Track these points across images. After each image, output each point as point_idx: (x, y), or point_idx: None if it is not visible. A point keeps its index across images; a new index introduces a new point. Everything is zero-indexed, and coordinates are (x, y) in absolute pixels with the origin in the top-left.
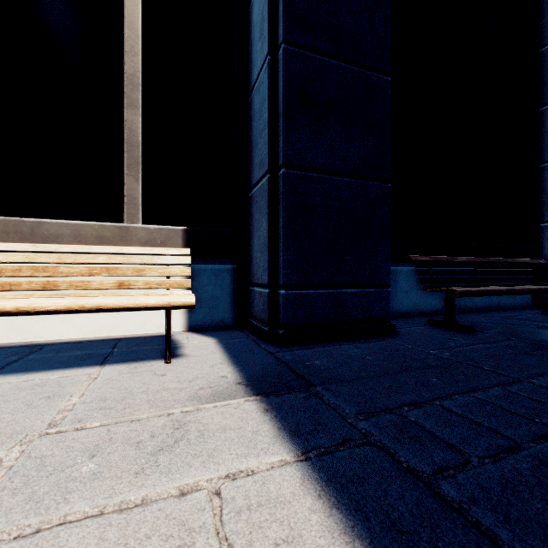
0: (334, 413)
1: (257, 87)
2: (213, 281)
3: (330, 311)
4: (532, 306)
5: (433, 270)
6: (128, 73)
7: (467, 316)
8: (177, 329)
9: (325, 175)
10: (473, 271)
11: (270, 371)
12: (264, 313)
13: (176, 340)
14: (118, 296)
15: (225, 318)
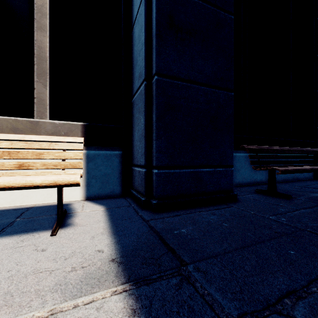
0: (212, 315)
1: (137, 20)
2: (105, 163)
3: (191, 185)
4: (313, 178)
5: (259, 155)
6: (38, 4)
7: (278, 186)
8: (77, 198)
9: (188, 83)
10: (284, 156)
11: (143, 242)
12: (141, 187)
13: (73, 208)
14: (7, 176)
15: (114, 190)
